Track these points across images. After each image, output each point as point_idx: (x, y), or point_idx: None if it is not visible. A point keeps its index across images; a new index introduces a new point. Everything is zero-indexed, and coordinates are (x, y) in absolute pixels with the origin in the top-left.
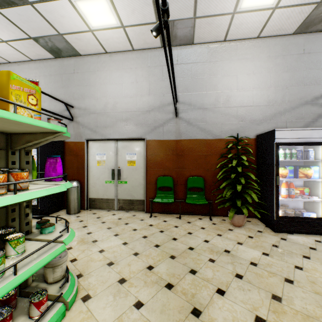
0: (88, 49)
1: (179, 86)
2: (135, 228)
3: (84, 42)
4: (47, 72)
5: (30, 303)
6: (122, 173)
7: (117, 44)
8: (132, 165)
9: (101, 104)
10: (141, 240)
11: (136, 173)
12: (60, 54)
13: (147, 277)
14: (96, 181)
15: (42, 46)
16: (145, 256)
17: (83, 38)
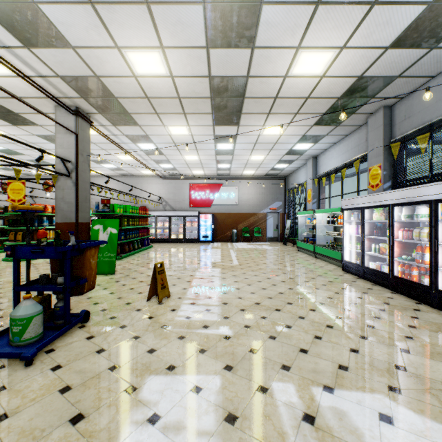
0: None
1: (37, 192)
2: None
3: None
4: None
5: None
6: None
7: (9, 175)
8: None
9: (4, 197)
10: None
11: None
12: None
13: None
14: None
15: None
16: None
17: None
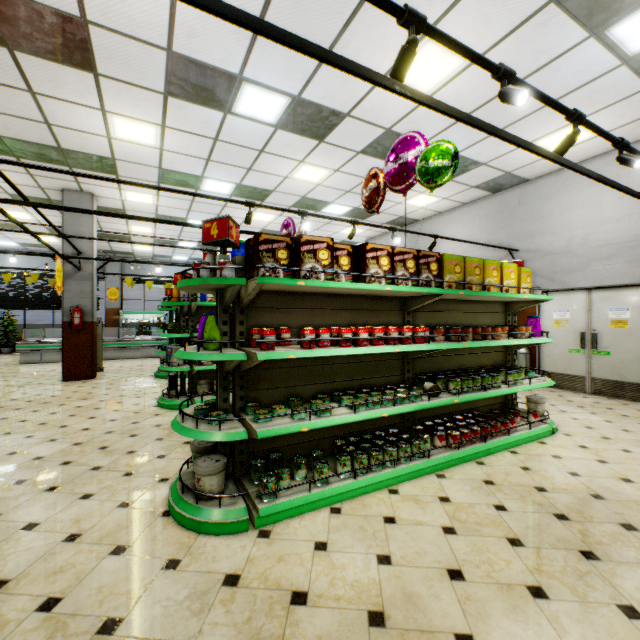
0: (542, 171)
1: None
2: (625, 415)
3: (537, 168)
4: (482, 214)
5: (528, 413)
6: (598, 339)
7: (591, 151)
8: (619, 327)
9: (561, 241)
10: (634, 424)
11: (629, 340)
12: (500, 189)
13: (639, 444)
14: (553, 349)
15: (481, 189)
16: (639, 434)
17: (536, 166)
